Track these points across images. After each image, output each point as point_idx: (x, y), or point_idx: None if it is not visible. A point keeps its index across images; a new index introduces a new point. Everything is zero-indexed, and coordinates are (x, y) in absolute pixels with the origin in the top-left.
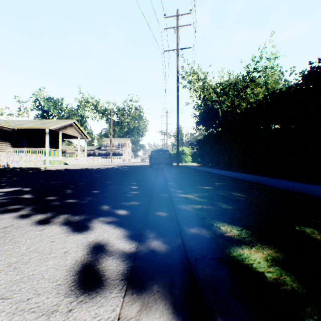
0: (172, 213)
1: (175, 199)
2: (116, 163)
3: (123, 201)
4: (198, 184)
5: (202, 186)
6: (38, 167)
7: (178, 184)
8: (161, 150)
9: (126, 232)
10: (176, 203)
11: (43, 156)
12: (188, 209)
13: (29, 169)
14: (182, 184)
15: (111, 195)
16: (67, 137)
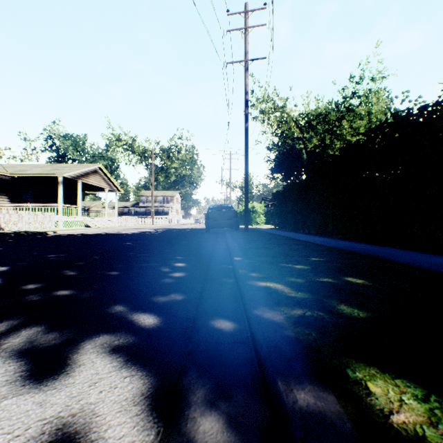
0: (243, 324)
1: (248, 292)
2: (158, 226)
3: (155, 294)
4: (282, 260)
5: (290, 264)
6: (44, 231)
7: (250, 260)
8: (222, 206)
9: (143, 384)
10: (250, 303)
11: (54, 216)
12: (278, 321)
13: (30, 234)
14: (256, 261)
15: (137, 281)
16: (90, 189)
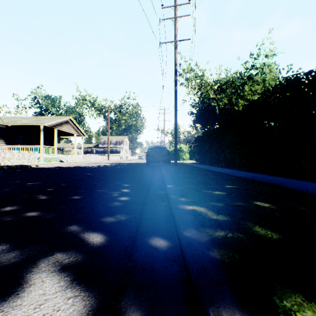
0: (174, 242)
1: (178, 215)
2: (113, 161)
3: (104, 215)
4: (204, 187)
5: (210, 190)
6: (29, 165)
7: (179, 187)
8: (158, 147)
9: (84, 306)
10: (180, 225)
11: (37, 154)
12: (204, 243)
13: (18, 167)
14: (184, 188)
15: (91, 204)
16: (63, 134)
